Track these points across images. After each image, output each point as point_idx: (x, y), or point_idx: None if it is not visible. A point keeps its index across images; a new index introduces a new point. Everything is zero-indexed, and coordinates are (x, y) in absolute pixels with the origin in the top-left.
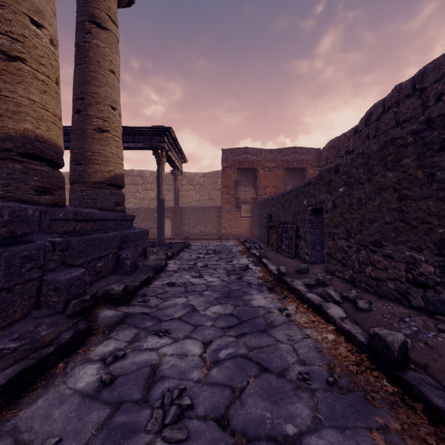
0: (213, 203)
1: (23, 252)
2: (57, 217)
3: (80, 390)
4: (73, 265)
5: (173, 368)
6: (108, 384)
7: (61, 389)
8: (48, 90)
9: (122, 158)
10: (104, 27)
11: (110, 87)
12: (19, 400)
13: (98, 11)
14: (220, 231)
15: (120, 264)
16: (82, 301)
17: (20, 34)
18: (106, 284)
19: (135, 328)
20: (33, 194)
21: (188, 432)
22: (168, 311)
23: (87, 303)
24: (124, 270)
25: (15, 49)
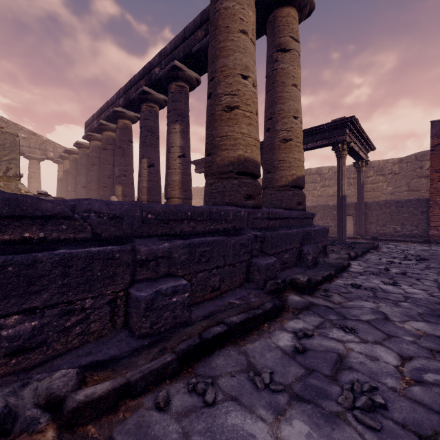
0: (415, 195)
1: (241, 240)
2: (257, 216)
3: (280, 347)
4: (267, 254)
5: (361, 364)
6: (300, 352)
7: (268, 341)
8: (251, 122)
9: (303, 161)
10: (288, 49)
11: (293, 100)
12: (245, 337)
13: (283, 39)
14: (427, 231)
15: (302, 258)
16: (275, 283)
17: (236, 90)
18: (291, 274)
19: (320, 317)
20: (243, 200)
21: (381, 426)
22: (353, 311)
23: (279, 285)
24: (305, 264)
25: (234, 102)
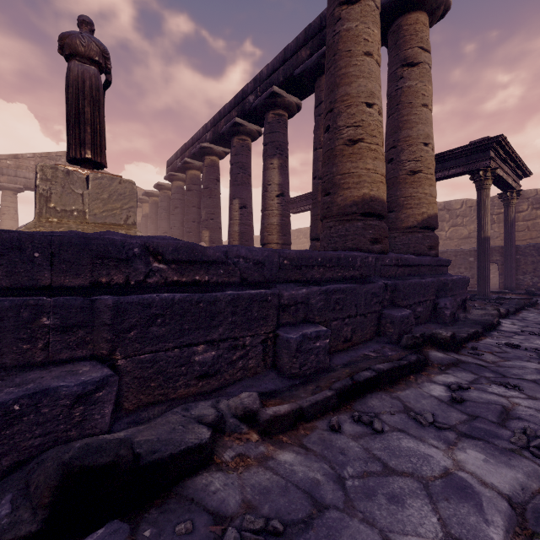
0: None
1: (372, 289)
2: (384, 263)
3: (435, 396)
4: (399, 306)
5: (532, 416)
6: (458, 402)
7: (419, 390)
8: (377, 156)
9: (435, 196)
10: (416, 63)
11: (423, 123)
12: (392, 385)
13: (409, 51)
14: None
15: (437, 313)
16: (413, 337)
17: (360, 120)
18: (426, 330)
19: (473, 374)
20: (368, 245)
21: None
22: (513, 370)
23: (417, 340)
24: (441, 320)
25: (357, 134)
